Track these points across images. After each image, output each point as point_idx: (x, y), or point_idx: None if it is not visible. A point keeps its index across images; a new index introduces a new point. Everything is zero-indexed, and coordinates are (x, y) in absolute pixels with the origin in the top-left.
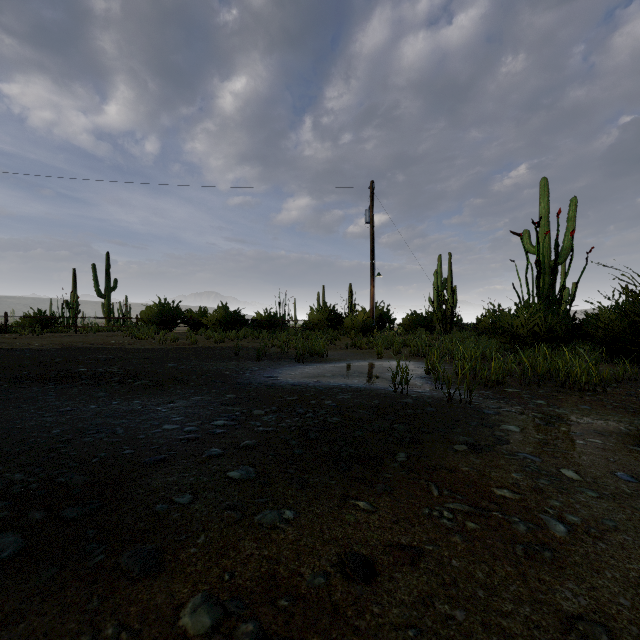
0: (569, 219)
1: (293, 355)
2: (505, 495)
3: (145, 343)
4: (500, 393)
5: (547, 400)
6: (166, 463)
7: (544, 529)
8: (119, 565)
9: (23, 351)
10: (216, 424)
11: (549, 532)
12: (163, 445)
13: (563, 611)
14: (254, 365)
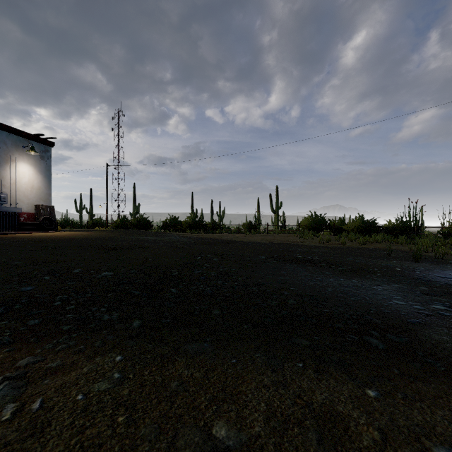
0: None
1: (450, 260)
2: None
3: (310, 242)
4: None
5: None
6: (424, 326)
7: None
8: None
9: (258, 243)
10: (437, 308)
11: None
12: (408, 313)
13: None
14: (417, 265)
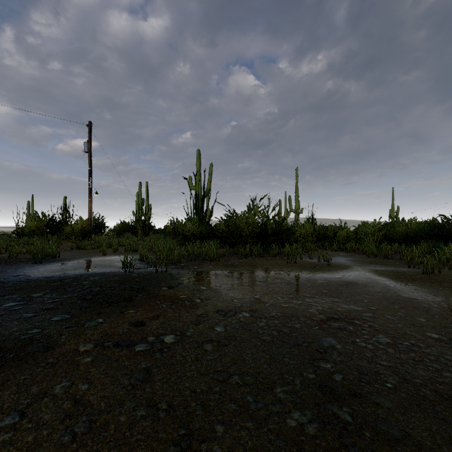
0: (209, 174)
1: (23, 258)
2: (183, 297)
3: None
4: (179, 266)
5: (198, 266)
6: None
7: (194, 301)
8: (29, 353)
9: None
10: (9, 305)
11: (196, 302)
12: None
13: (198, 314)
14: None
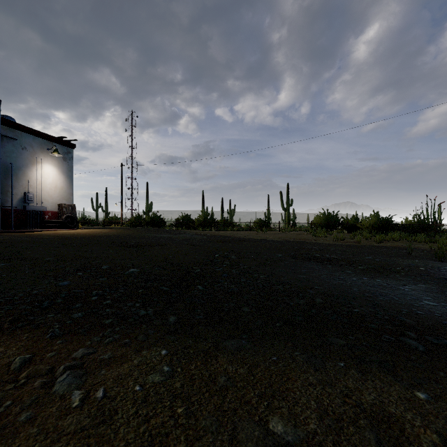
0: None
1: None
2: None
3: (324, 240)
4: None
5: None
6: None
7: None
8: None
9: (271, 241)
10: None
11: None
12: (442, 314)
13: None
14: (442, 265)
